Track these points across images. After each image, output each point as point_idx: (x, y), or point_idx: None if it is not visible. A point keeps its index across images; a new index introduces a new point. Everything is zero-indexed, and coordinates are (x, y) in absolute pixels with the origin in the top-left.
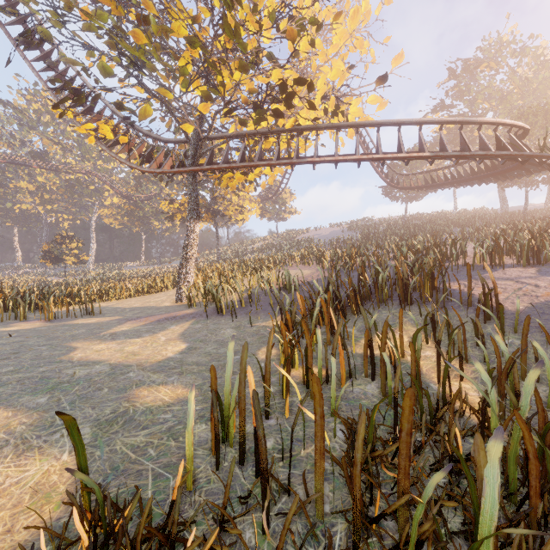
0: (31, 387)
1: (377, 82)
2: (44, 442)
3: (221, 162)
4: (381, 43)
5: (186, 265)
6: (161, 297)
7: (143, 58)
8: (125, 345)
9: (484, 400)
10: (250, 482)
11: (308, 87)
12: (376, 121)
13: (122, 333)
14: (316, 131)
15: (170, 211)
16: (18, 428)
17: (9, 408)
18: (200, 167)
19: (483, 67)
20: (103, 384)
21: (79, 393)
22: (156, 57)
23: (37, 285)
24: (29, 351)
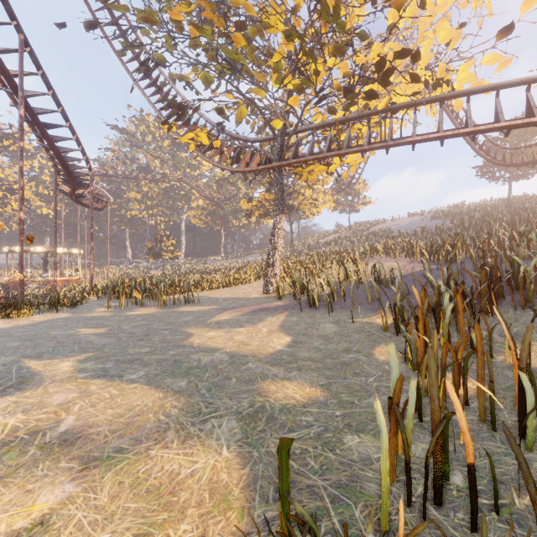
0: (169, 369)
1: (498, 37)
2: (199, 430)
3: (307, 155)
4: None
5: (273, 259)
6: (248, 289)
7: (243, 61)
8: (233, 334)
9: None
10: (464, 536)
11: (412, 57)
12: (496, 84)
13: (225, 322)
14: (414, 107)
15: (248, 209)
16: (172, 411)
17: (159, 389)
18: (287, 161)
19: None
20: (229, 373)
21: (211, 380)
22: (251, 59)
23: (144, 277)
24: (156, 334)
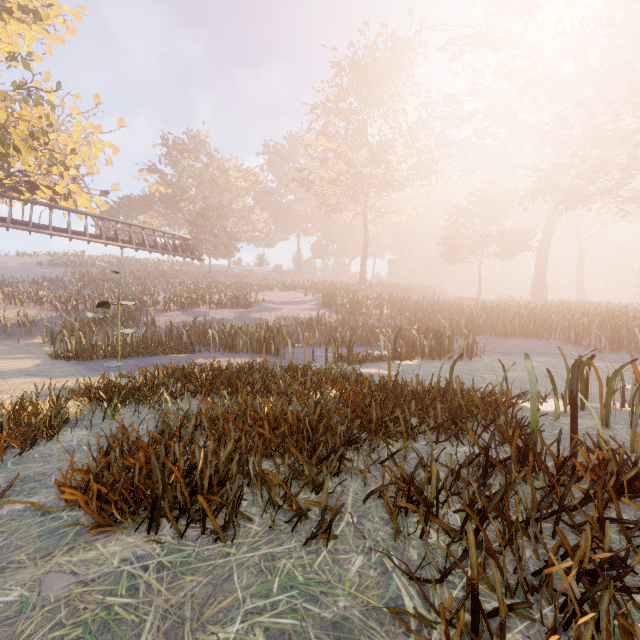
0: None
1: (102, 193)
2: None
3: None
4: (104, 164)
5: None
6: None
7: None
8: None
9: (138, 338)
10: None
11: (54, 192)
12: (101, 216)
13: None
14: (51, 207)
15: None
16: None
17: None
18: None
19: (186, 155)
20: None
21: None
22: None
23: None
24: None
